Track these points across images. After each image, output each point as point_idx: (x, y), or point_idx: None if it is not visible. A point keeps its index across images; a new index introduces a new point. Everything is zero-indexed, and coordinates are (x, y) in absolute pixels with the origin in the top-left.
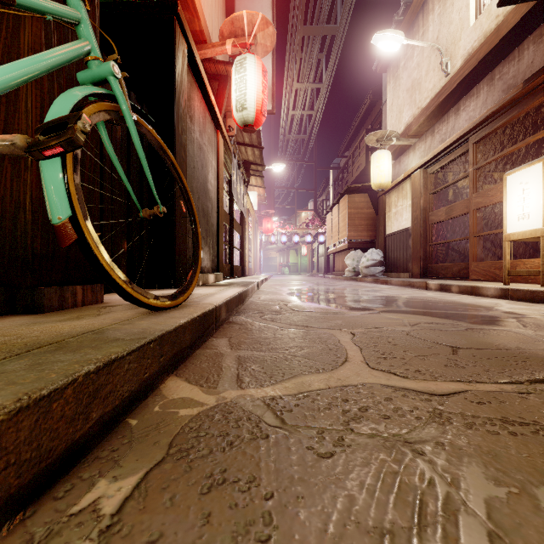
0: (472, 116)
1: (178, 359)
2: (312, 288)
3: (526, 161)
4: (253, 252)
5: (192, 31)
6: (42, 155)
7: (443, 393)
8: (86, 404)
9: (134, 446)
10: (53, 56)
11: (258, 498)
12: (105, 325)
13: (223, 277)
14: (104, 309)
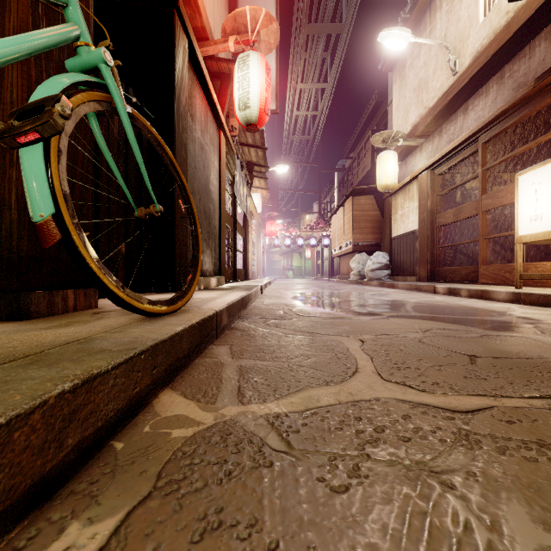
0: (481, 116)
1: (173, 370)
2: (317, 292)
3: (536, 162)
4: (257, 255)
5: (194, 28)
6: (16, 143)
7: (466, 410)
8: (59, 429)
9: (117, 477)
10: (37, 38)
11: (261, 549)
12: (93, 334)
13: (226, 281)
14: (97, 315)
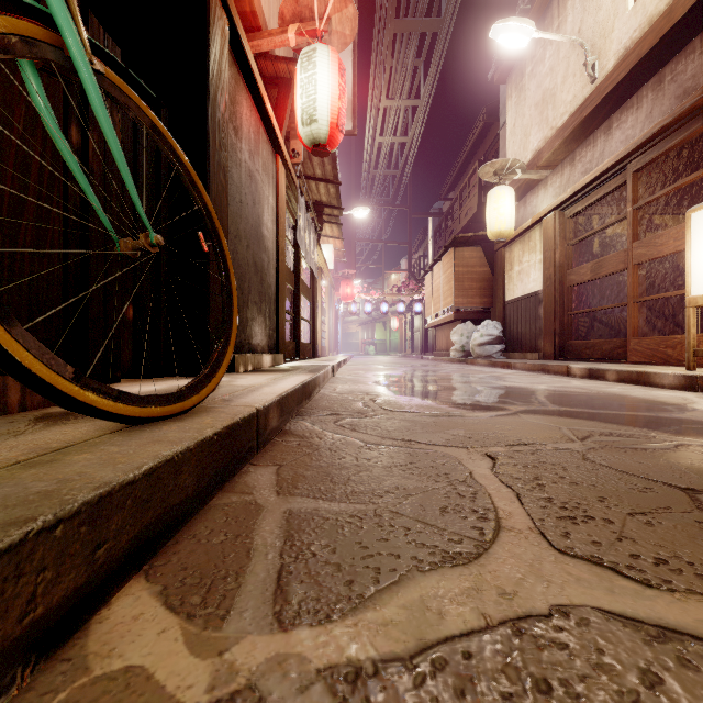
0: (630, 136)
1: (157, 532)
2: (408, 374)
3: (701, 200)
4: (328, 326)
5: (240, 13)
6: None
7: None
8: None
9: None
10: None
11: None
12: None
13: (286, 359)
14: (49, 420)
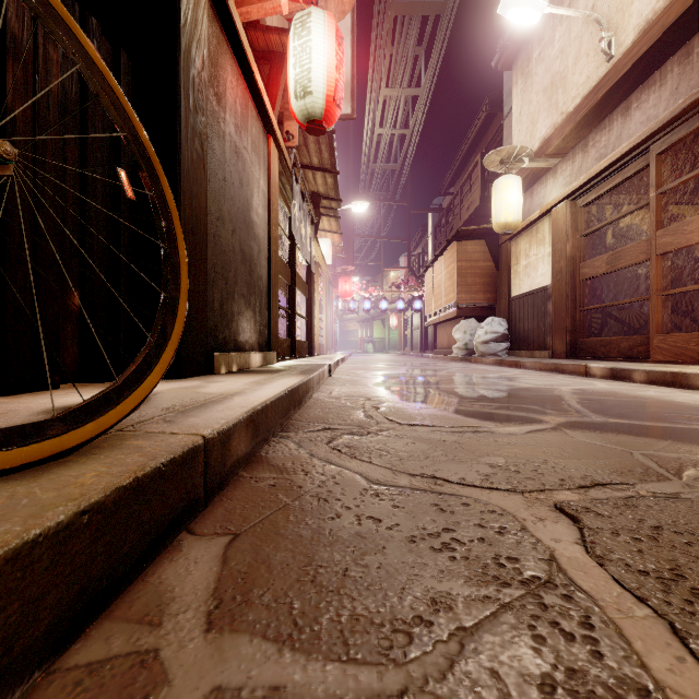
0: (652, 116)
1: None
2: (411, 374)
3: None
4: (326, 323)
5: None
6: None
7: None
8: None
9: None
10: None
11: None
12: None
13: (280, 357)
14: None
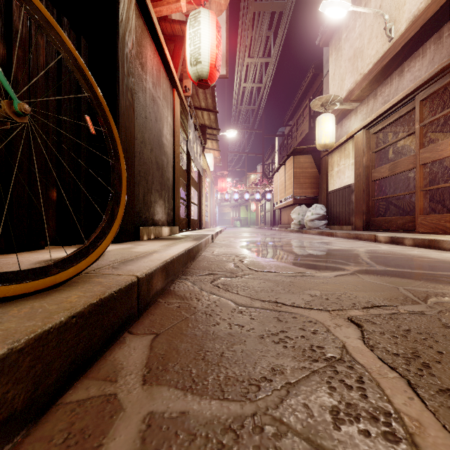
0: (417, 76)
1: None
2: (264, 240)
3: None
4: (209, 208)
5: None
6: None
7: None
8: None
9: None
10: None
11: None
12: None
13: (180, 230)
14: None
